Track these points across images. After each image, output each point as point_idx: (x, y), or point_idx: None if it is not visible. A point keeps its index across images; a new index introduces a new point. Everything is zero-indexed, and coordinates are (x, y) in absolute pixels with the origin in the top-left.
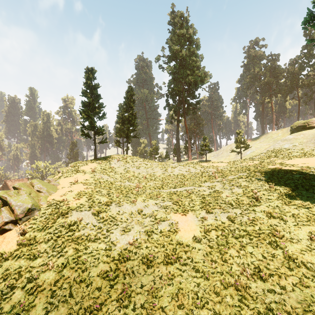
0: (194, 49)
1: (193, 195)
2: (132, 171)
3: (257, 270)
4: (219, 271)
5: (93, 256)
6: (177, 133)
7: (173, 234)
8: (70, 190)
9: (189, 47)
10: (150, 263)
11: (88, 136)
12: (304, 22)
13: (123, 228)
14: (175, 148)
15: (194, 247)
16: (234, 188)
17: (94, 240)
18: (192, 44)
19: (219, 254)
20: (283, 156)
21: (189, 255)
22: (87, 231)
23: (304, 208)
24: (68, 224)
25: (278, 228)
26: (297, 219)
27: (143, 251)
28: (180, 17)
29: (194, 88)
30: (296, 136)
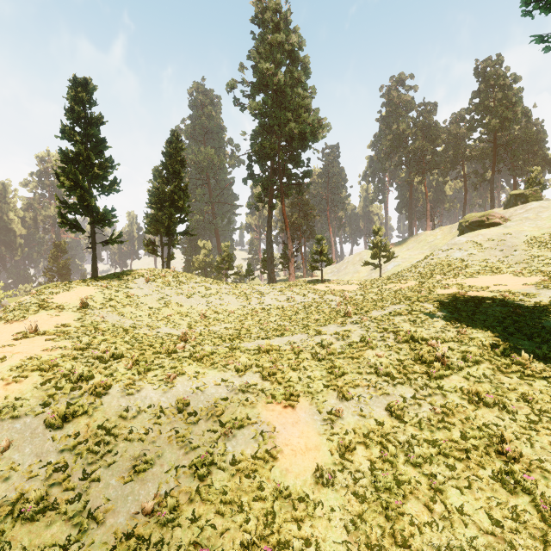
0: (300, 74)
1: (306, 354)
2: (177, 302)
3: None
4: None
5: None
6: (269, 229)
7: (265, 465)
8: (1, 357)
9: (290, 68)
10: None
11: (78, 228)
12: (527, 1)
13: (131, 459)
14: (265, 257)
15: (320, 501)
16: (388, 336)
17: (34, 516)
18: (296, 65)
19: (383, 520)
20: (457, 272)
21: (309, 530)
22: (19, 484)
23: (539, 380)
24: None
25: (508, 435)
26: (534, 407)
27: (182, 534)
28: (274, 12)
29: (299, 147)
30: (471, 238)
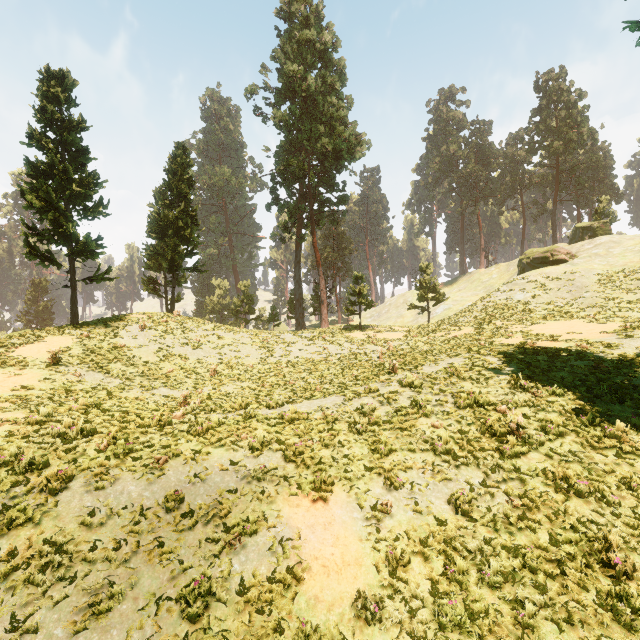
0: (335, 80)
1: (342, 424)
2: (181, 354)
3: None
4: None
5: None
6: (298, 265)
7: (285, 592)
8: None
9: (323, 72)
10: None
11: (51, 261)
12: None
13: (91, 591)
14: (292, 299)
15: None
16: (446, 400)
17: None
18: (329, 70)
19: None
20: (520, 317)
21: None
22: None
23: None
24: None
25: (615, 541)
26: None
27: None
28: (303, 4)
29: (333, 167)
30: (534, 277)
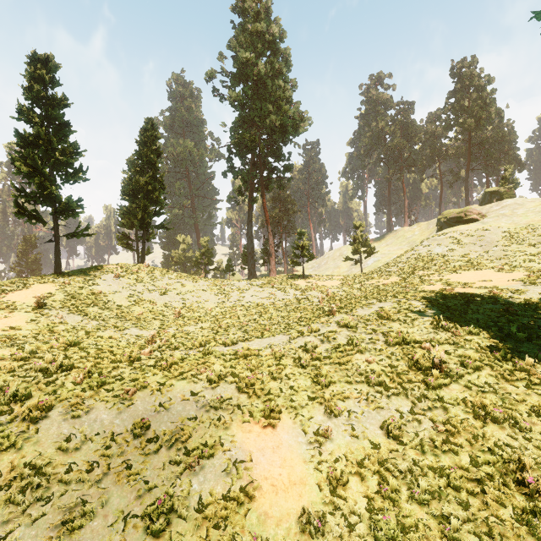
0: (281, 65)
1: (288, 359)
2: (149, 299)
3: None
4: None
5: None
6: (250, 223)
7: (239, 508)
8: None
9: (271, 59)
10: None
11: (38, 219)
12: None
13: (66, 510)
14: (245, 252)
15: None
16: (378, 338)
17: None
18: (276, 57)
19: None
20: (439, 267)
21: None
22: None
23: None
24: None
25: (528, 462)
26: None
27: None
28: (254, 1)
29: (280, 140)
30: (450, 234)
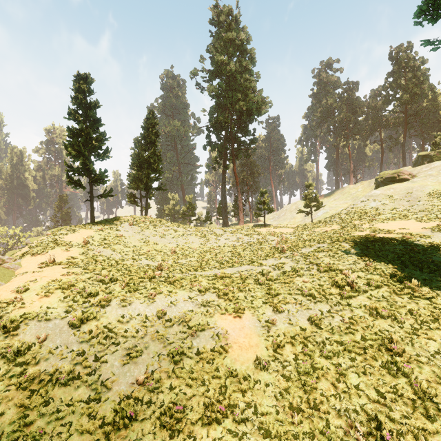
0: (248, 63)
1: (250, 280)
2: (153, 241)
3: (374, 426)
4: (306, 431)
5: (60, 419)
6: (223, 184)
7: (220, 356)
8: (33, 279)
9: (240, 58)
10: (176, 423)
11: (80, 185)
12: (418, 14)
13: (128, 349)
14: (220, 207)
15: (258, 380)
16: (313, 267)
17: (66, 383)
18: (244, 56)
19: (302, 393)
20: (371, 218)
21: (250, 398)
22: (55, 362)
23: (424, 300)
24: (15, 350)
25: (395, 337)
26: (417, 319)
27: (164, 398)
28: (227, 15)
29: (247, 120)
30: (384, 191)
